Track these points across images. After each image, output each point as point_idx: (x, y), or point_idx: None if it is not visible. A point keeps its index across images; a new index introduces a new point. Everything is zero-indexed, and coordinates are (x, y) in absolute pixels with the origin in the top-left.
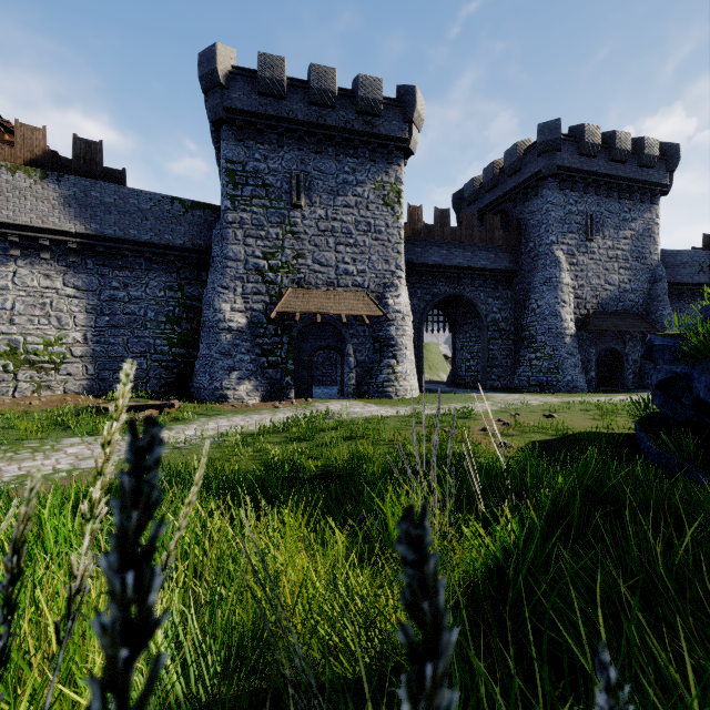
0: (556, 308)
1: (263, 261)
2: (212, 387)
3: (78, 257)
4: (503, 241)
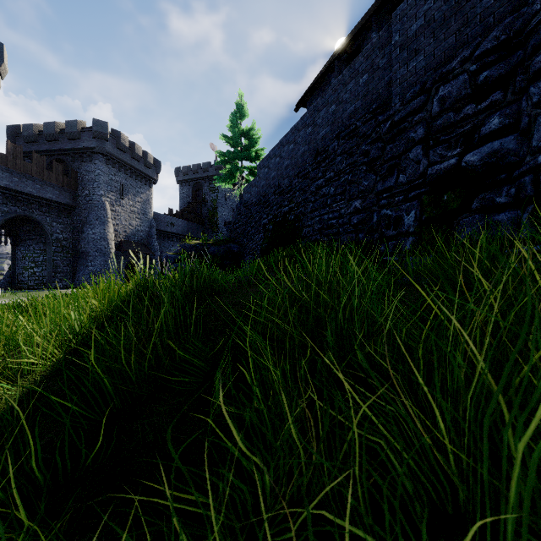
0: (105, 236)
1: None
2: None
3: None
4: (66, 183)
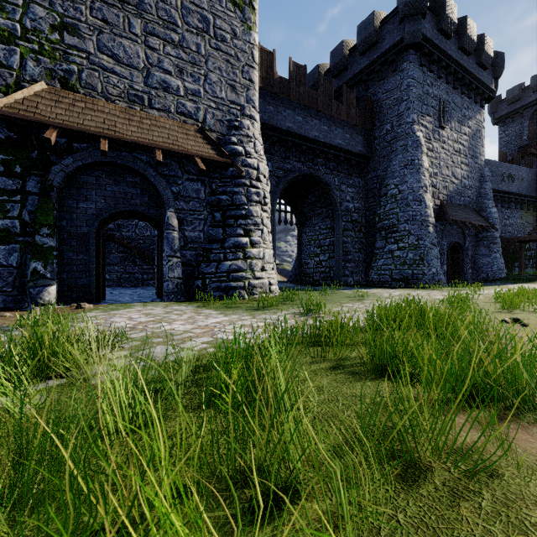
0: (420, 193)
1: None
2: None
3: None
4: (358, 120)
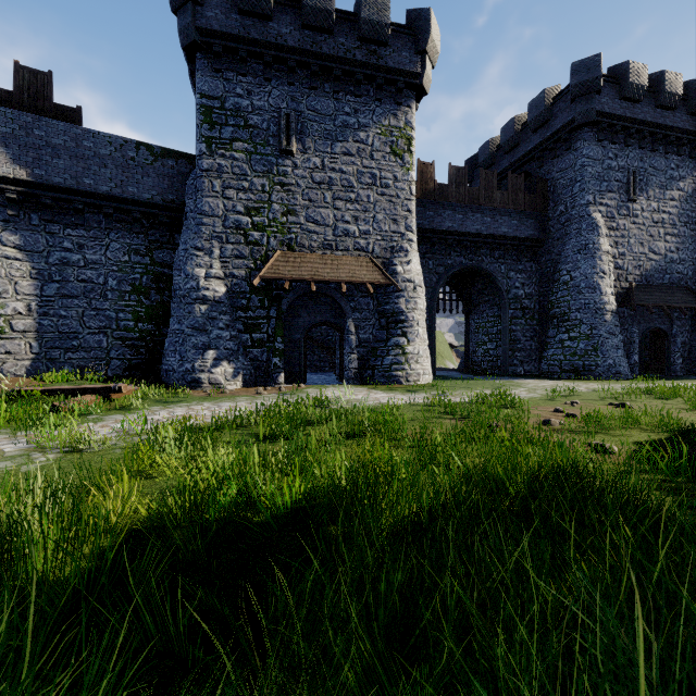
0: (594, 280)
1: (246, 217)
2: (182, 369)
3: (19, 211)
4: (527, 204)
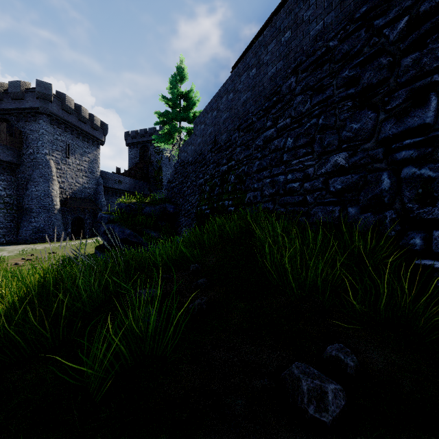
0: (49, 193)
1: None
2: None
3: None
4: (8, 142)
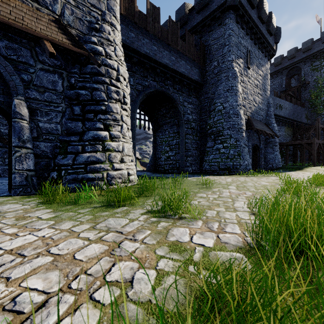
0: (237, 109)
1: None
2: None
3: None
4: (195, 57)
